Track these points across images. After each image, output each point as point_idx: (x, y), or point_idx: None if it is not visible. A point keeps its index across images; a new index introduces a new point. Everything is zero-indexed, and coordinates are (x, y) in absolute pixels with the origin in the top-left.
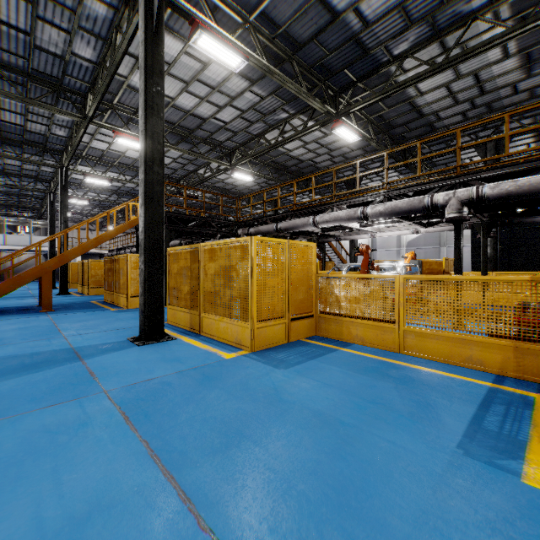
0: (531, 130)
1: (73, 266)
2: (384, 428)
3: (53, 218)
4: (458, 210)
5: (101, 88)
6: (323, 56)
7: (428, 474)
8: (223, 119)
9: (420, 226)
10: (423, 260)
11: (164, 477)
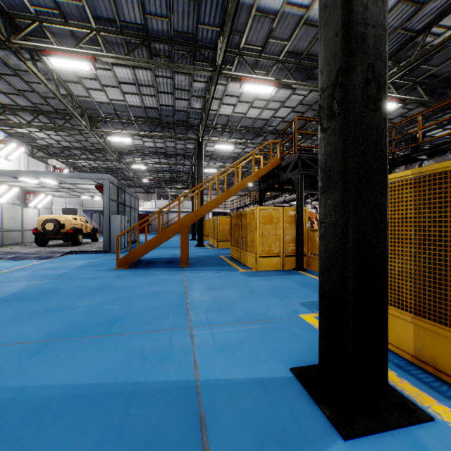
0: None
1: (207, 222)
2: None
3: (194, 185)
4: None
5: (231, 8)
6: None
7: None
8: None
9: None
10: None
11: None
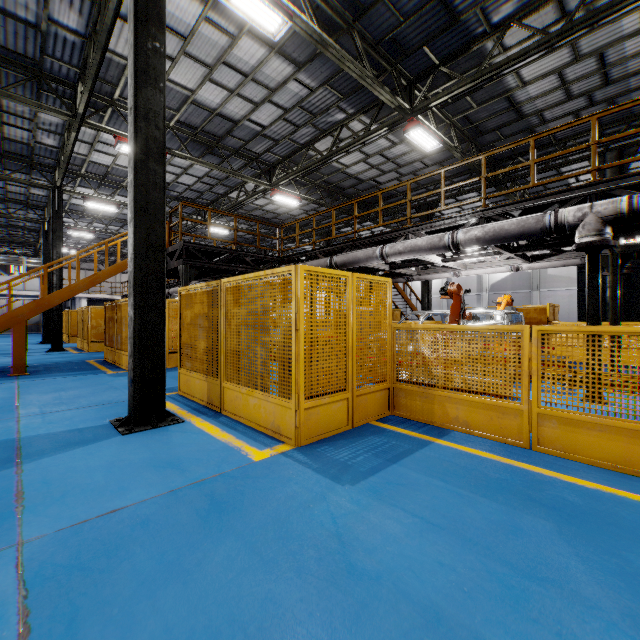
0: None
1: (74, 314)
2: None
3: (48, 254)
4: (598, 231)
5: (91, 69)
6: (395, 25)
7: None
8: (260, 121)
9: (523, 260)
10: (519, 306)
11: None
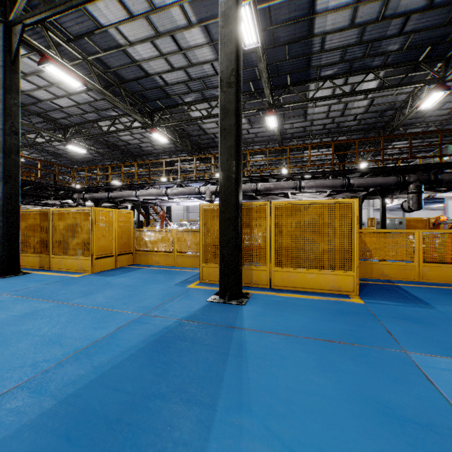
0: (258, 153)
1: None
2: (152, 284)
3: None
4: (210, 196)
5: None
6: (142, 90)
7: (160, 290)
8: (59, 104)
9: (202, 201)
10: None
11: (61, 303)
